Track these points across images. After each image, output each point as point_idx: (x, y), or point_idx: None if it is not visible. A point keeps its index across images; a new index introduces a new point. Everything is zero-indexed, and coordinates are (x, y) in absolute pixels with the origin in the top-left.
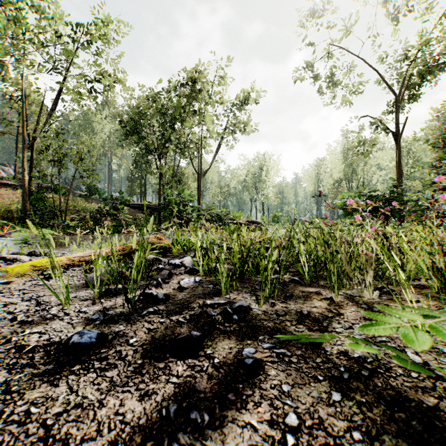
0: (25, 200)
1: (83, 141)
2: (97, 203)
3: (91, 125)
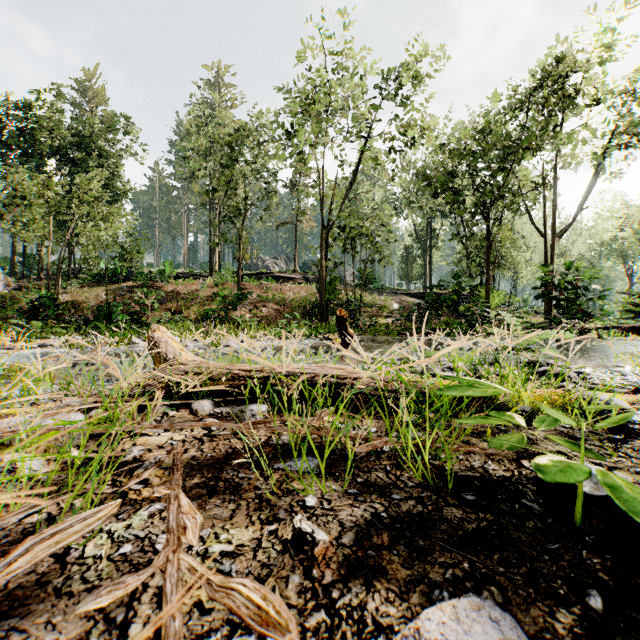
0: (322, 294)
1: (379, 215)
2: (377, 294)
3: (359, 196)
